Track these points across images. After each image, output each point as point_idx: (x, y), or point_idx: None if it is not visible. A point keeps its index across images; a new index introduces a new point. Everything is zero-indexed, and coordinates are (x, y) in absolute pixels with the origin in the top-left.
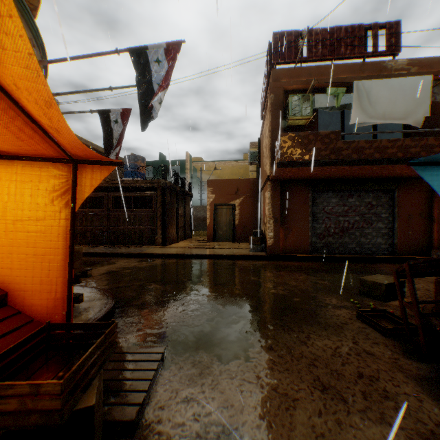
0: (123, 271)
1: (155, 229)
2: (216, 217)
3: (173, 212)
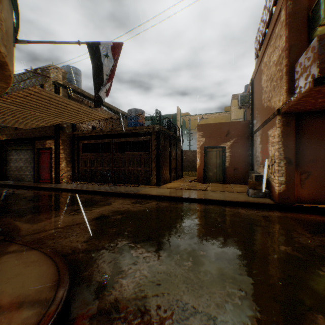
0: (113, 217)
1: (151, 170)
2: (206, 159)
3: (166, 154)
